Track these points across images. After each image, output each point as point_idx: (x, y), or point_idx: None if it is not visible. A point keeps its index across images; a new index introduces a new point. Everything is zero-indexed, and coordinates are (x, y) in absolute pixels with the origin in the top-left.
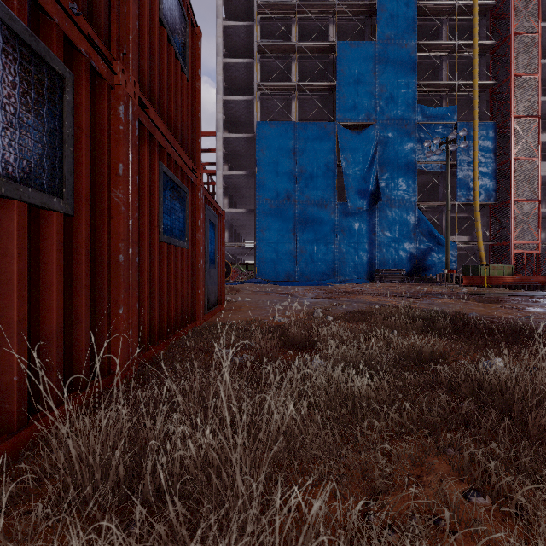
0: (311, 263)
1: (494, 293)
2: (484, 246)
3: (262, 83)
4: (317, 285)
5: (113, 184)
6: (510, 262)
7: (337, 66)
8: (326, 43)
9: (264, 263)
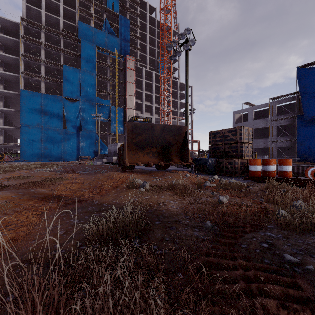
0: (51, 153)
1: None
2: None
3: (24, 72)
4: (48, 162)
5: None
6: None
7: (63, 75)
8: (58, 63)
9: (25, 153)
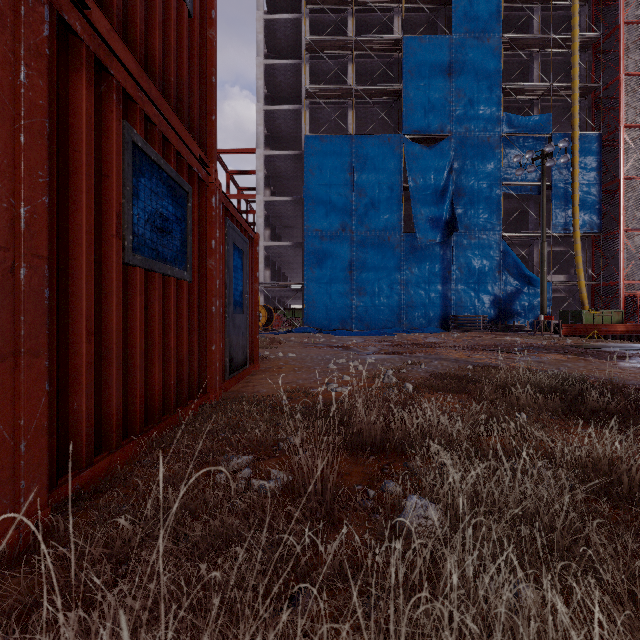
0: (372, 307)
1: (613, 346)
2: (585, 286)
3: (311, 88)
4: (380, 335)
5: None
6: (619, 306)
7: (403, 67)
8: (390, 38)
9: (314, 307)
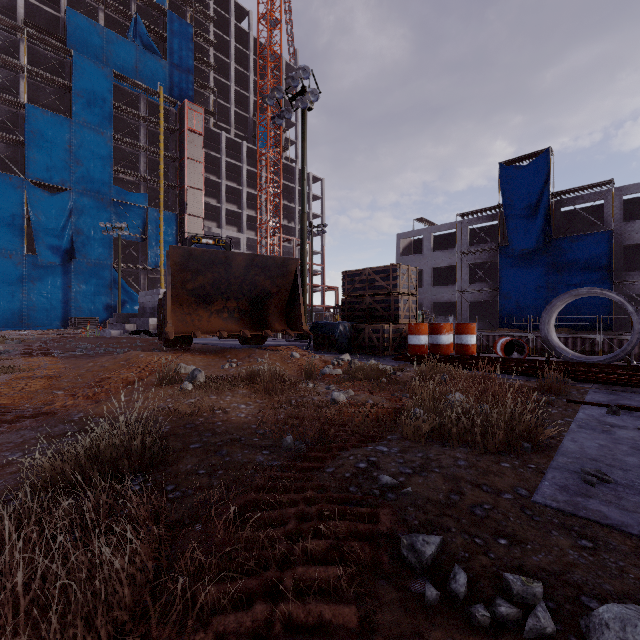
0: None
1: None
2: None
3: None
4: None
5: None
6: None
7: (26, 126)
8: (12, 99)
9: None
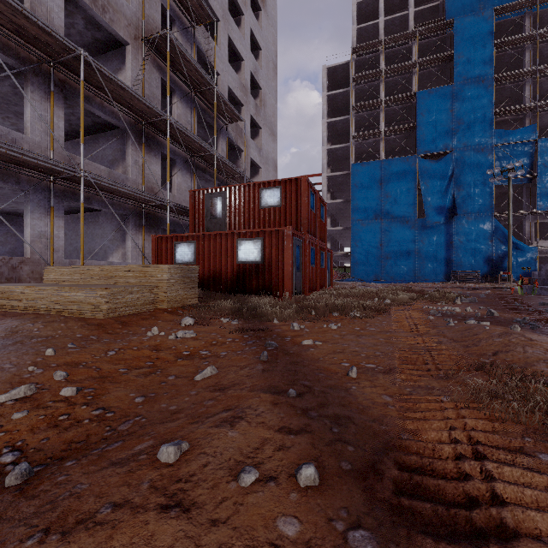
0: (395, 266)
1: (506, 287)
2: None
3: (355, 135)
4: (394, 283)
5: (317, 260)
6: None
7: (417, 111)
8: (407, 94)
9: (357, 267)
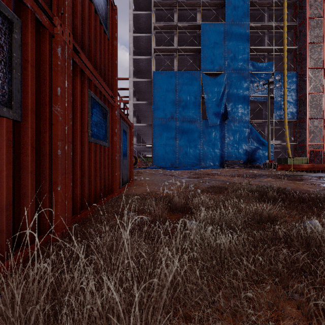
0: (186, 156)
1: (298, 174)
2: (290, 146)
3: (156, 48)
4: (190, 169)
5: (53, 102)
6: (306, 156)
7: (201, 38)
8: (195, 24)
9: (158, 156)
